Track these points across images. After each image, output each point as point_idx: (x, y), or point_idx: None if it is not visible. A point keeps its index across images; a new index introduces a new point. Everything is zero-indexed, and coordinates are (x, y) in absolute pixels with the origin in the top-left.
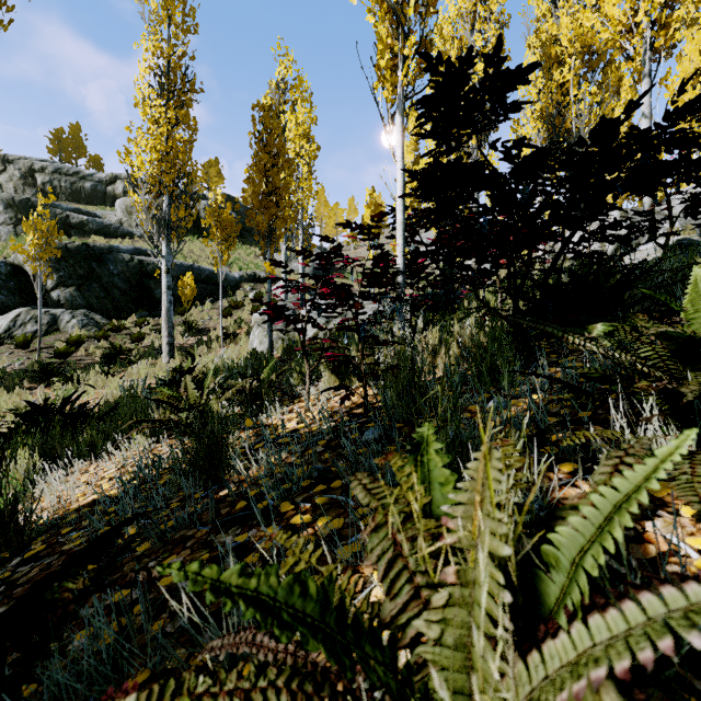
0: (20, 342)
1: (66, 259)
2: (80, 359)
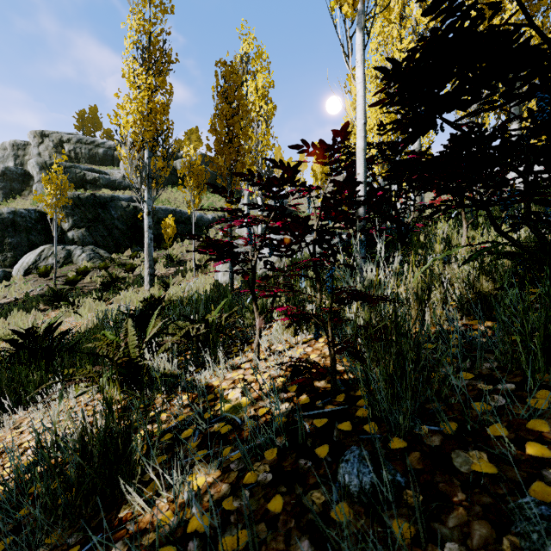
0: (42, 272)
1: (78, 206)
2: (85, 286)
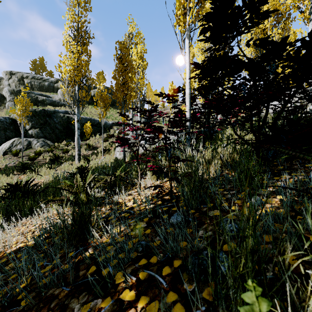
0: (14, 153)
1: (35, 116)
2: (40, 161)
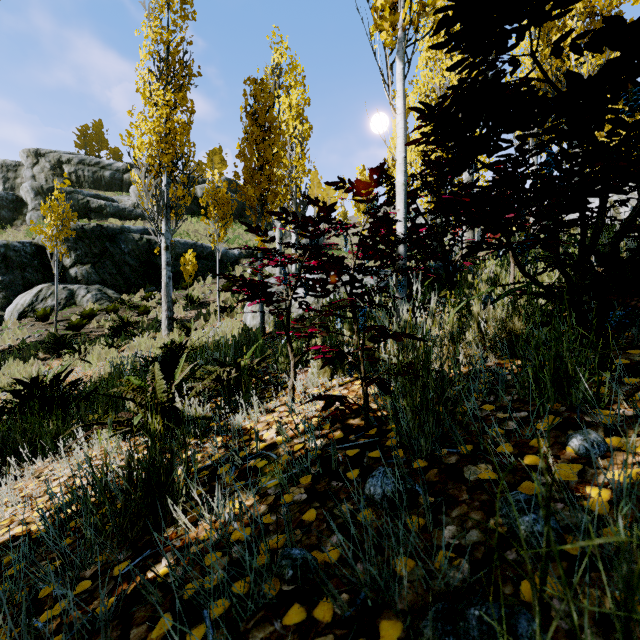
0: (40, 315)
1: (82, 239)
2: (91, 331)
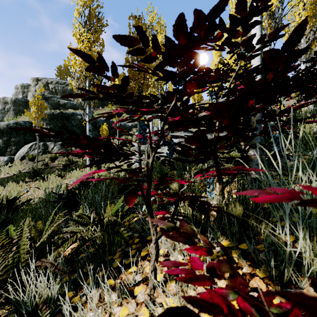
0: (30, 158)
1: (53, 119)
2: (54, 166)
